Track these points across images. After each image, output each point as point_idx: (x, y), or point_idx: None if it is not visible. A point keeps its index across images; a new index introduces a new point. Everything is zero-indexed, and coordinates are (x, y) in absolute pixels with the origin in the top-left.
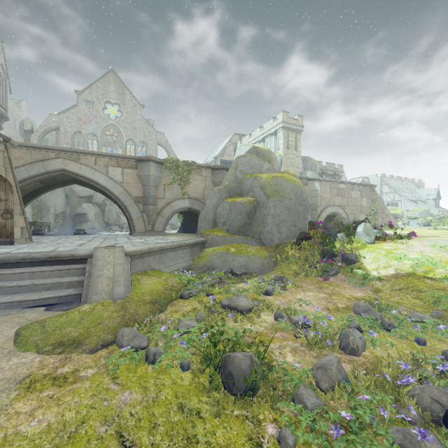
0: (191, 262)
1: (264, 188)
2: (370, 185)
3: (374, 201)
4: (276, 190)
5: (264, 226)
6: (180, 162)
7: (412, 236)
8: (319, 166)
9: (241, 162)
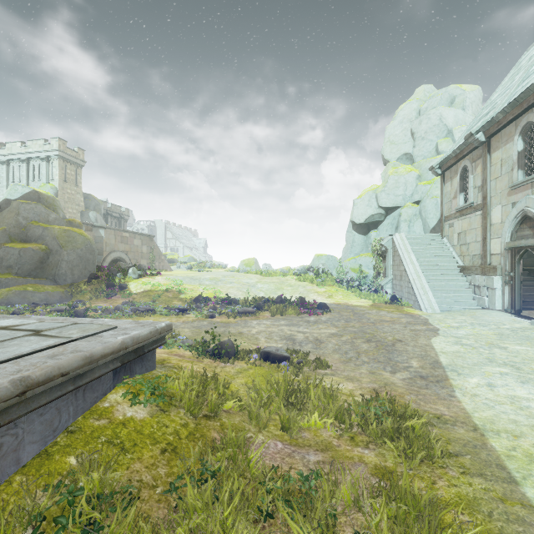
0: None
1: (57, 239)
2: (150, 236)
3: (153, 248)
4: (69, 241)
5: (59, 269)
6: None
7: (160, 274)
8: (104, 207)
9: (25, 208)
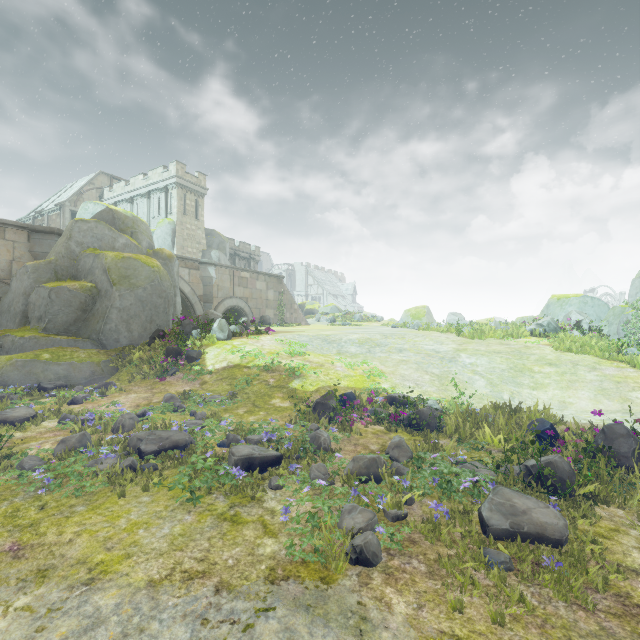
0: None
1: (108, 272)
2: (278, 276)
3: (282, 294)
4: (127, 275)
5: (105, 322)
6: None
7: (273, 331)
8: (231, 245)
9: (80, 229)
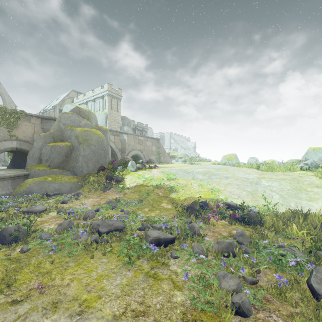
0: (12, 190)
1: (77, 137)
2: (157, 139)
3: (159, 148)
4: (86, 139)
5: (76, 162)
6: (7, 110)
7: (157, 167)
8: (133, 124)
9: (64, 117)
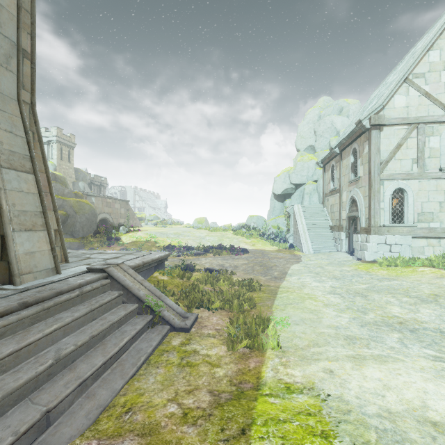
0: None
1: (73, 207)
2: (126, 201)
3: (128, 210)
4: (80, 208)
5: (74, 228)
6: None
7: (140, 230)
8: (89, 177)
9: None
